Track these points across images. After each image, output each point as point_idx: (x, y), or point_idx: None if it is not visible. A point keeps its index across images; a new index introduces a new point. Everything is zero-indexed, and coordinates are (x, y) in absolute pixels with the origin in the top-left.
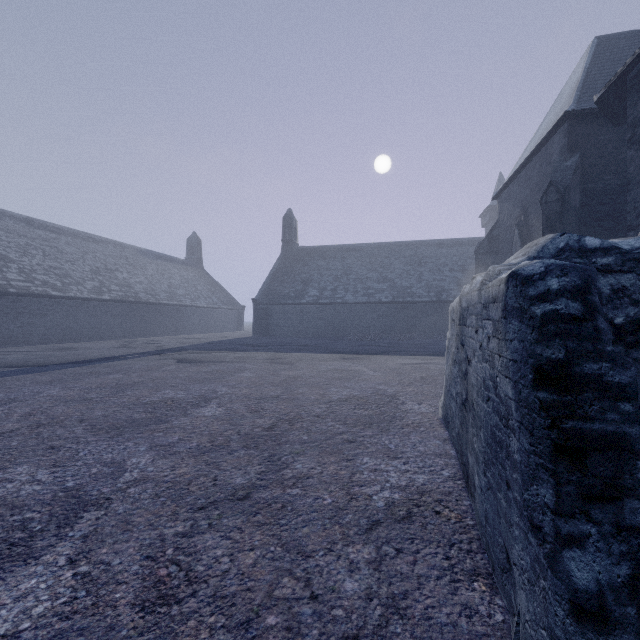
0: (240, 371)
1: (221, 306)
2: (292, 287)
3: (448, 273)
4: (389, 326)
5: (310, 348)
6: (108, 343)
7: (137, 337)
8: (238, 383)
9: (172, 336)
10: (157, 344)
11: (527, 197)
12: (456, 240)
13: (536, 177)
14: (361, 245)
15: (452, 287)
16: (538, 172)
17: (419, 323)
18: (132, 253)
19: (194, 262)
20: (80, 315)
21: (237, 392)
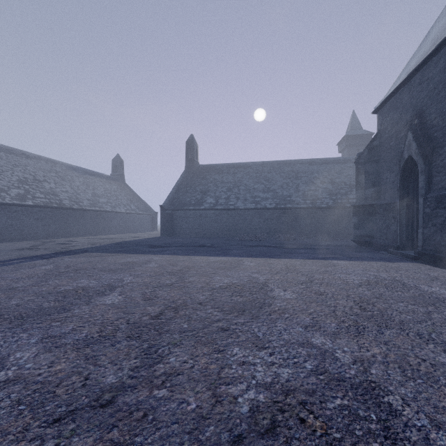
0: (108, 290)
1: (138, 212)
2: (193, 196)
3: (320, 185)
4: (273, 228)
5: (206, 249)
6: (23, 244)
7: (60, 237)
8: (76, 327)
9: (93, 236)
10: (67, 245)
11: (423, 99)
12: (324, 159)
13: (439, 74)
14: (249, 163)
15: (324, 196)
16: (443, 68)
17: (298, 225)
18: (62, 168)
19: (117, 177)
20: (1, 218)
21: (39, 371)
